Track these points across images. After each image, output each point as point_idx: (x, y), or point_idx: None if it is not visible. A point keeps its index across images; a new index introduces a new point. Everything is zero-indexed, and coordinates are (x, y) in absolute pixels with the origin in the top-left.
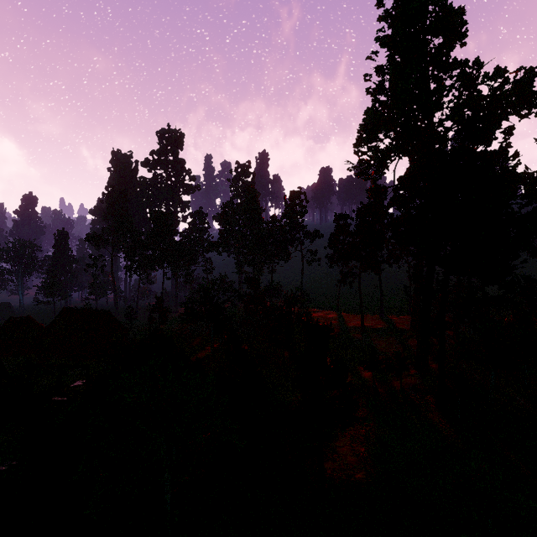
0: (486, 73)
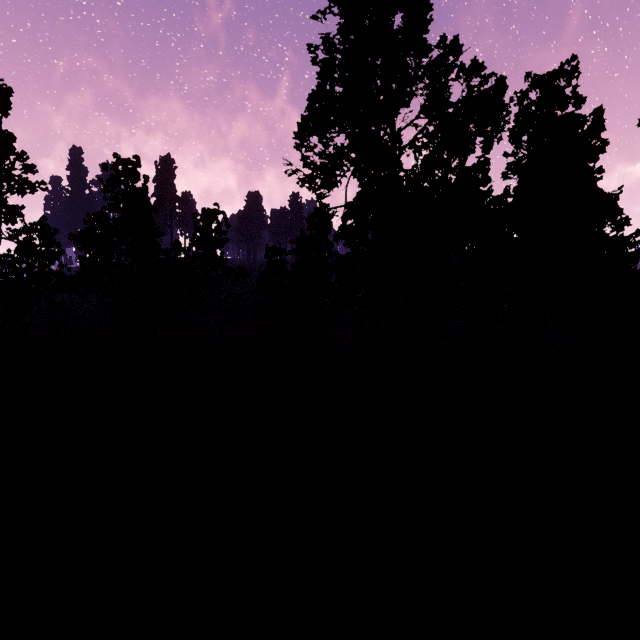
0: (462, 64)
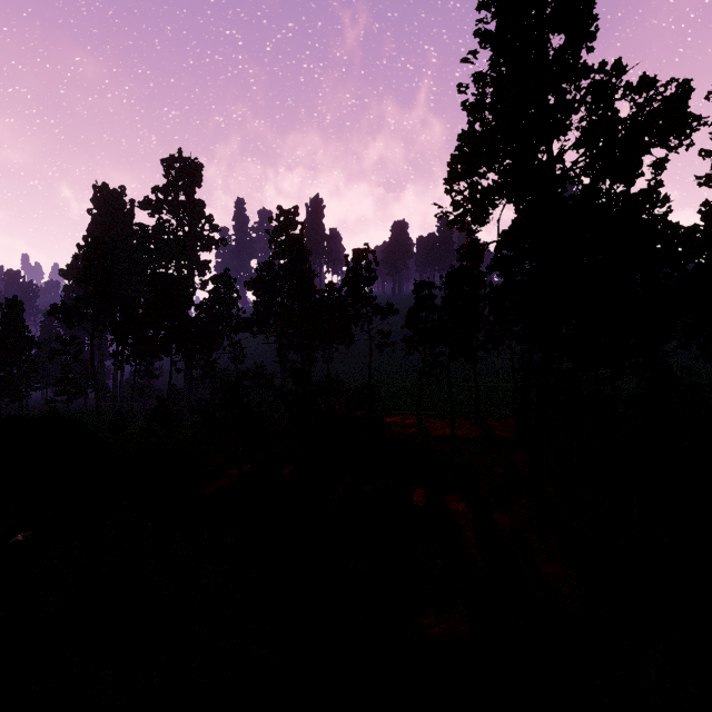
0: (628, 83)
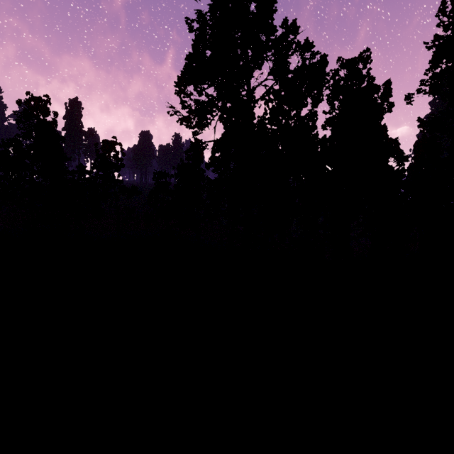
0: (298, 42)
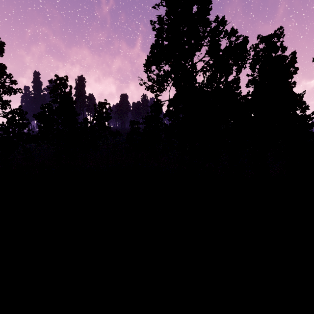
0: (226, 30)
